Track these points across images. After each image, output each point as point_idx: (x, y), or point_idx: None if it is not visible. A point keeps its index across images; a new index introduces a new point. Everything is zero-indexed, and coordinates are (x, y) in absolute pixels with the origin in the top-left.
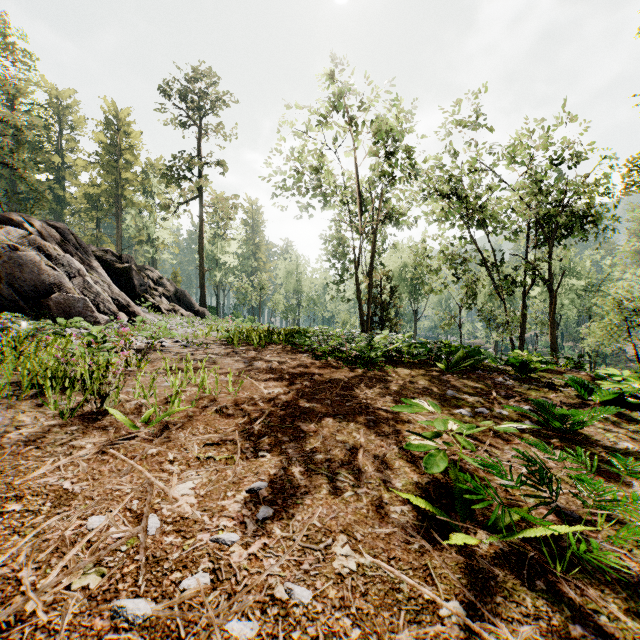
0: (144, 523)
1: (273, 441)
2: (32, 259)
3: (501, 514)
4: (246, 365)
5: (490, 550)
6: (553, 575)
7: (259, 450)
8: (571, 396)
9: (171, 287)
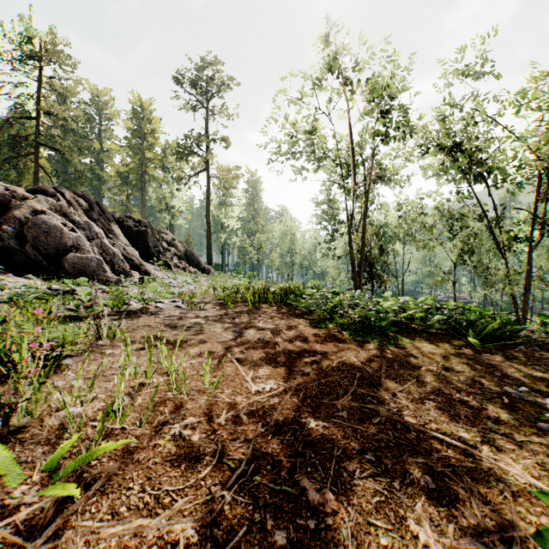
0: None
1: (256, 546)
2: (54, 224)
3: None
4: (235, 336)
5: None
6: None
7: None
8: None
9: (182, 247)
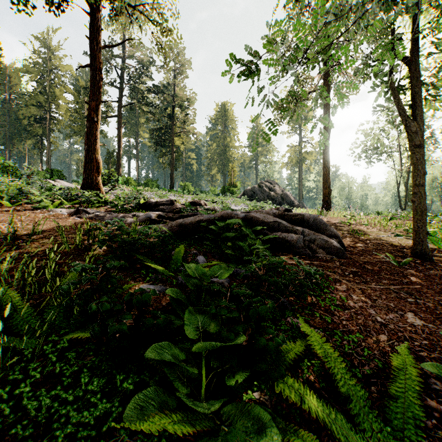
0: None
1: None
2: (288, 194)
3: None
4: None
5: None
6: None
7: None
8: None
9: (296, 200)
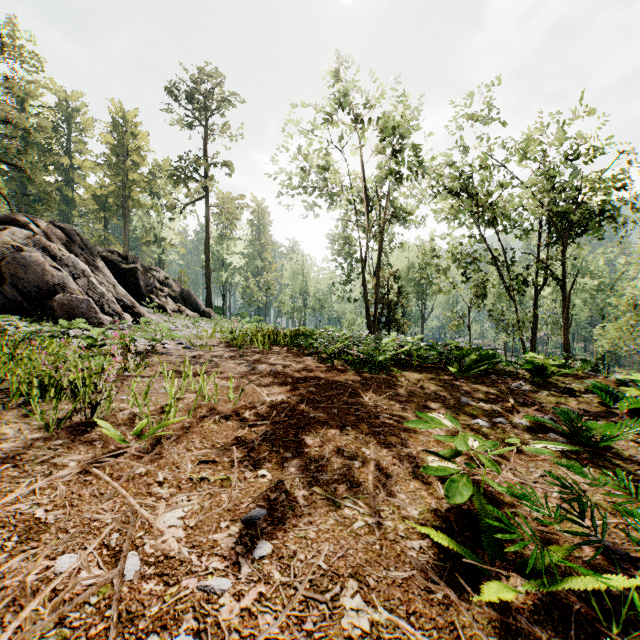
0: (121, 565)
1: (274, 458)
2: (36, 260)
3: (540, 558)
4: (249, 369)
5: (527, 600)
6: (606, 636)
7: (259, 468)
8: (594, 403)
9: (177, 287)
